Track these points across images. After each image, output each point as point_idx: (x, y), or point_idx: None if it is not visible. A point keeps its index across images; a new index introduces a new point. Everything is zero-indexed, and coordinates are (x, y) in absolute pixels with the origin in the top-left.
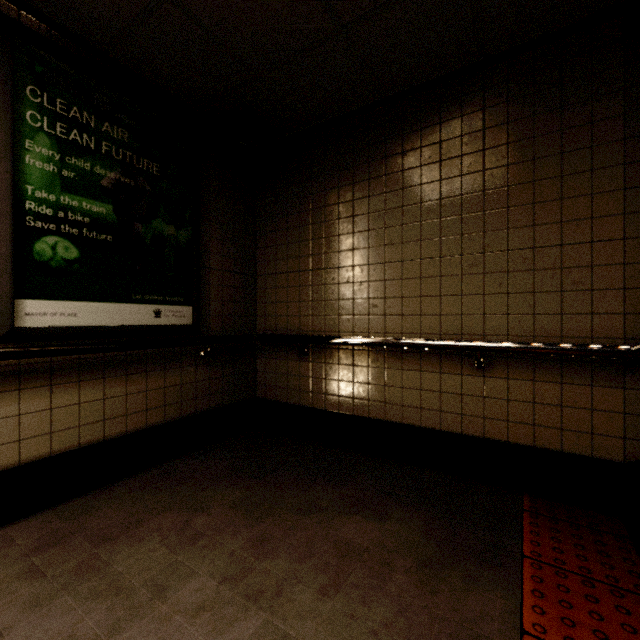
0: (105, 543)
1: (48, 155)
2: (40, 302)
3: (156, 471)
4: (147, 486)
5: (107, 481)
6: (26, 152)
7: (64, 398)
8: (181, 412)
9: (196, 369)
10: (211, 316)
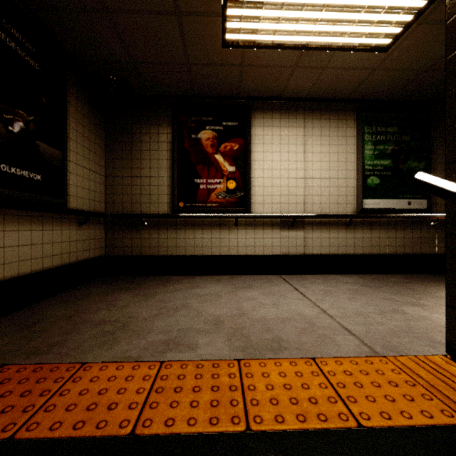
0: (399, 283)
1: (370, 148)
2: (368, 200)
3: (408, 275)
4: (406, 277)
5: (386, 272)
6: (364, 150)
7: (374, 235)
8: (420, 251)
9: (428, 231)
10: (437, 204)
